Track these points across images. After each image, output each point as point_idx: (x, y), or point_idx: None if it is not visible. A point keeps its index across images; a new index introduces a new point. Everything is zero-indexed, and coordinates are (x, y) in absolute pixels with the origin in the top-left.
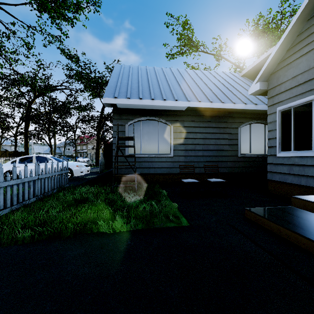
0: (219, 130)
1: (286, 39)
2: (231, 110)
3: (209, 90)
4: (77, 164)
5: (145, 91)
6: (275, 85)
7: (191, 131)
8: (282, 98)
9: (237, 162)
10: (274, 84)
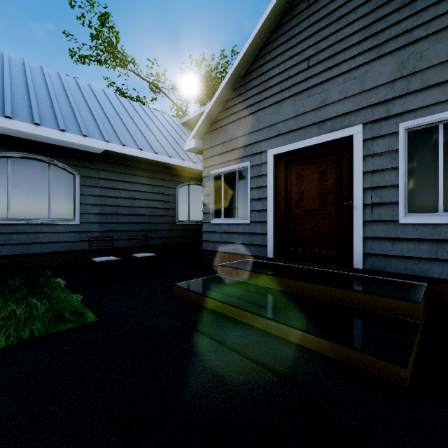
0: (152, 188)
1: (217, 101)
2: (167, 165)
3: (139, 131)
4: None
5: (20, 106)
6: (210, 146)
7: (111, 186)
8: (215, 162)
9: (175, 231)
10: (208, 145)
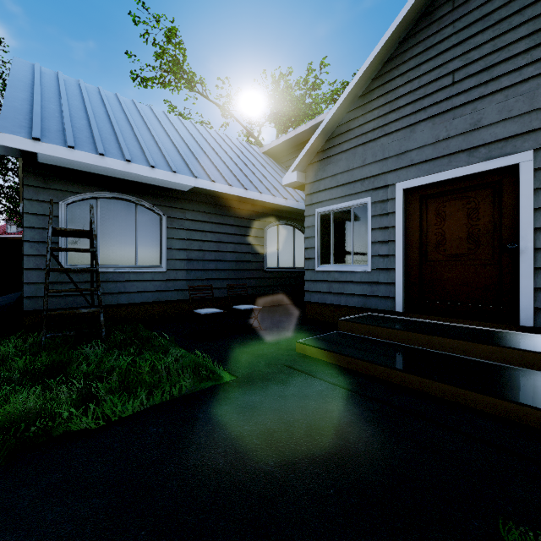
0: (239, 230)
1: (327, 126)
2: (256, 202)
3: (223, 164)
4: None
5: (108, 141)
6: (314, 179)
7: (197, 228)
8: (321, 198)
9: (263, 279)
10: (312, 178)
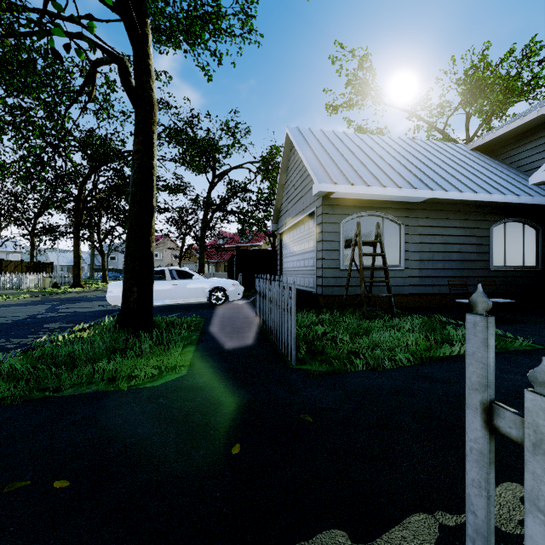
0: (464, 231)
1: None
2: (482, 203)
3: (444, 172)
4: (231, 281)
5: (365, 174)
6: None
7: (427, 233)
8: None
9: (488, 278)
10: None
